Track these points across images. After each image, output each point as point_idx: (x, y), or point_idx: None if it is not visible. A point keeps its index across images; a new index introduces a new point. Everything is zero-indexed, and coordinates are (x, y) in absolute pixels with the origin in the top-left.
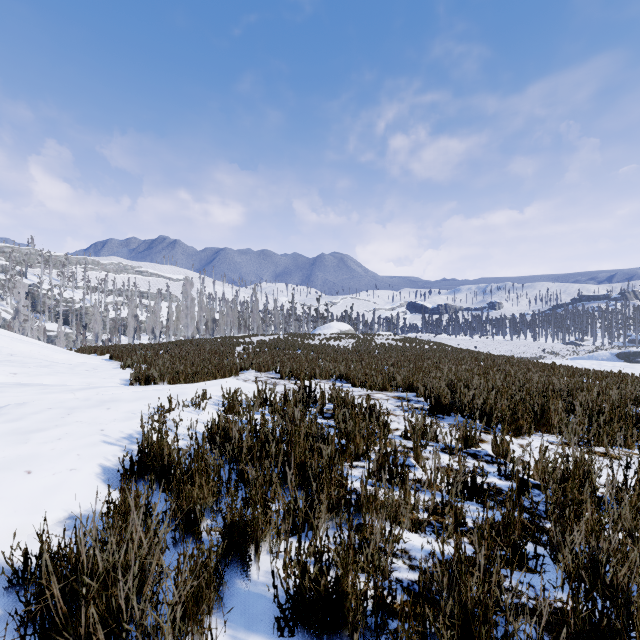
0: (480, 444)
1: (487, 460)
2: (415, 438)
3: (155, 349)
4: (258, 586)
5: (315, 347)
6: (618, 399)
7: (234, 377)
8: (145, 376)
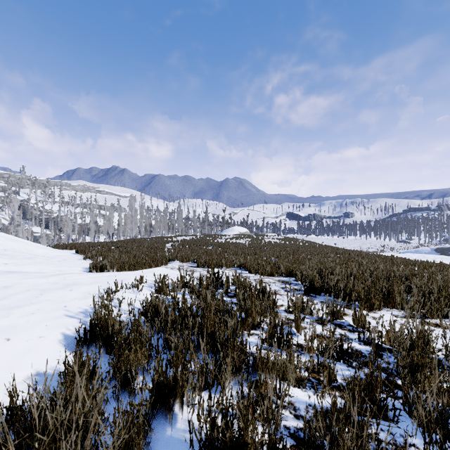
0: (343, 317)
1: (349, 329)
2: (296, 312)
3: (109, 245)
4: (178, 432)
5: (222, 244)
6: (443, 283)
7: (164, 266)
8: (100, 265)
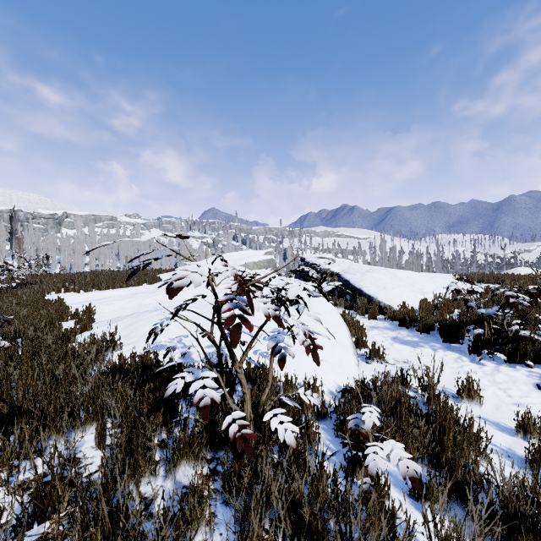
0: None
1: None
2: None
3: None
4: None
5: None
6: None
7: None
8: None
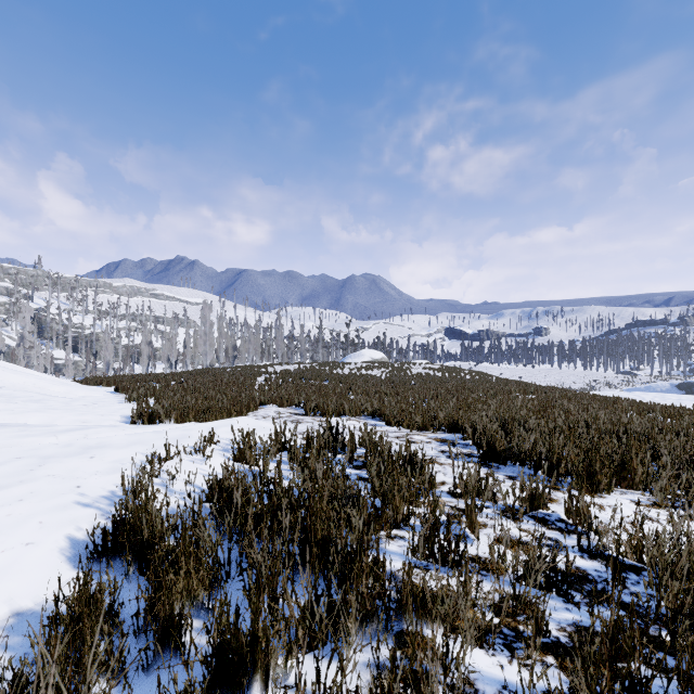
0: (548, 504)
1: (561, 528)
2: (468, 498)
3: (167, 380)
4: None
5: (344, 377)
6: None
7: (252, 413)
8: (149, 413)
